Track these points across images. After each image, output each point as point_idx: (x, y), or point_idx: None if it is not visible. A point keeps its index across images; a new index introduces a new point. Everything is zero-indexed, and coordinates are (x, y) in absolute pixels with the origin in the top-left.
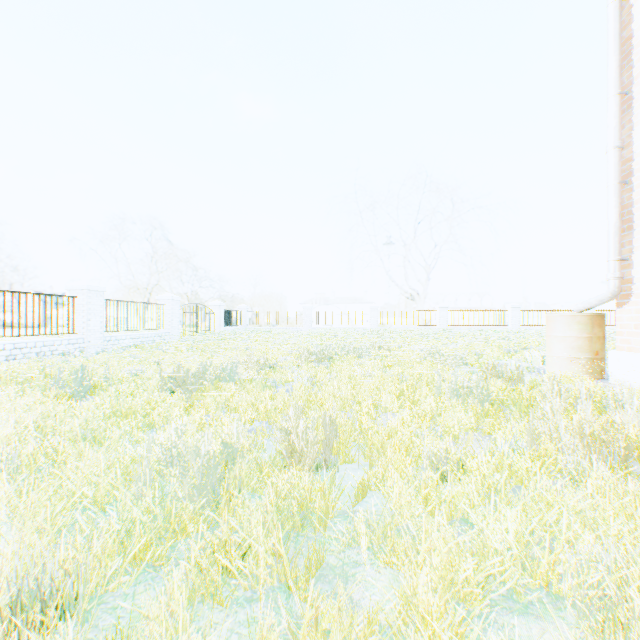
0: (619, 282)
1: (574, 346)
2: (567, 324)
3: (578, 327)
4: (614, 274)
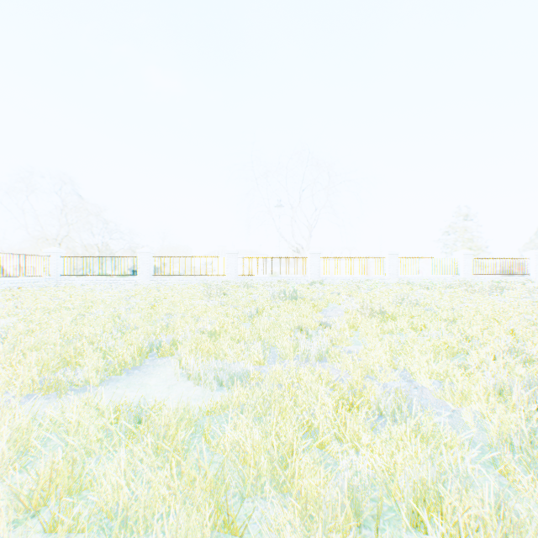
0: None
1: None
2: None
3: None
4: None
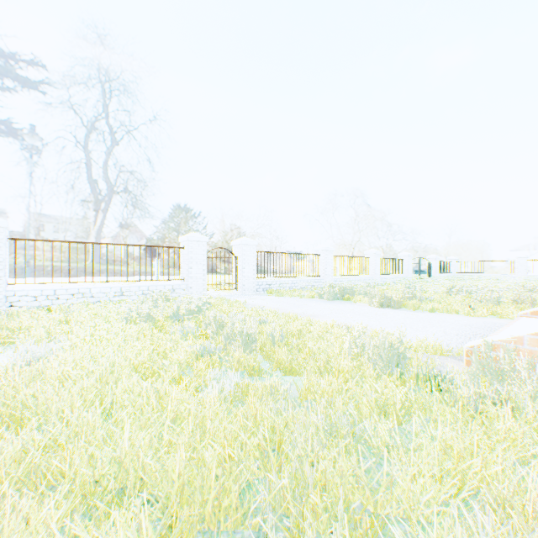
0: None
1: None
2: None
3: None
4: None
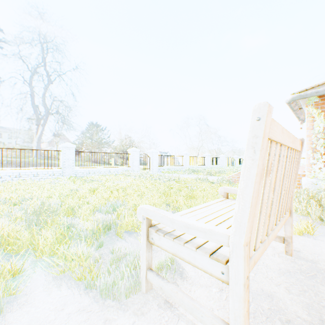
0: None
1: None
2: None
3: None
4: None
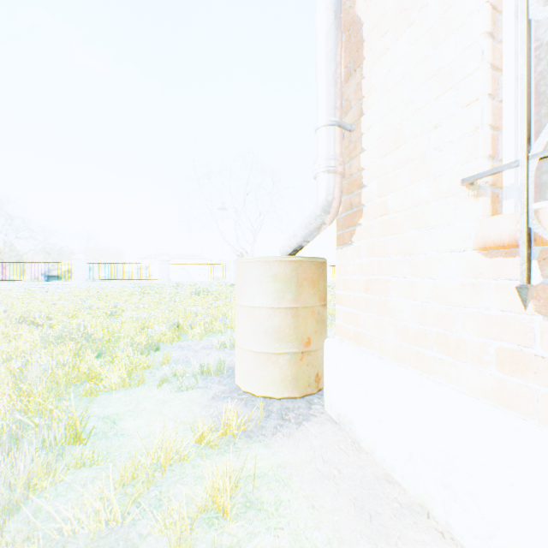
0: (338, 179)
1: (269, 328)
2: (258, 280)
3: (275, 287)
4: (327, 158)
